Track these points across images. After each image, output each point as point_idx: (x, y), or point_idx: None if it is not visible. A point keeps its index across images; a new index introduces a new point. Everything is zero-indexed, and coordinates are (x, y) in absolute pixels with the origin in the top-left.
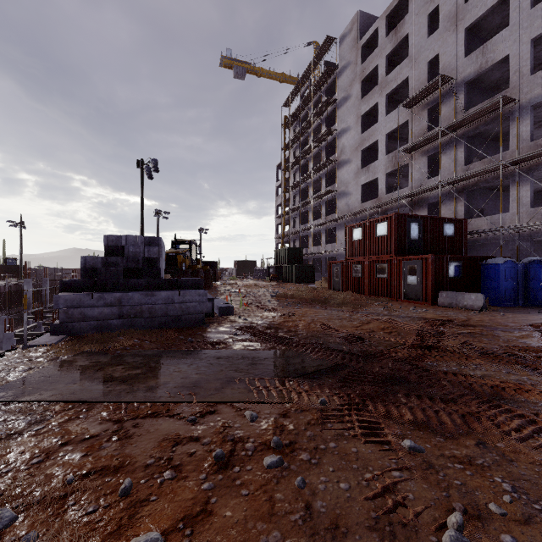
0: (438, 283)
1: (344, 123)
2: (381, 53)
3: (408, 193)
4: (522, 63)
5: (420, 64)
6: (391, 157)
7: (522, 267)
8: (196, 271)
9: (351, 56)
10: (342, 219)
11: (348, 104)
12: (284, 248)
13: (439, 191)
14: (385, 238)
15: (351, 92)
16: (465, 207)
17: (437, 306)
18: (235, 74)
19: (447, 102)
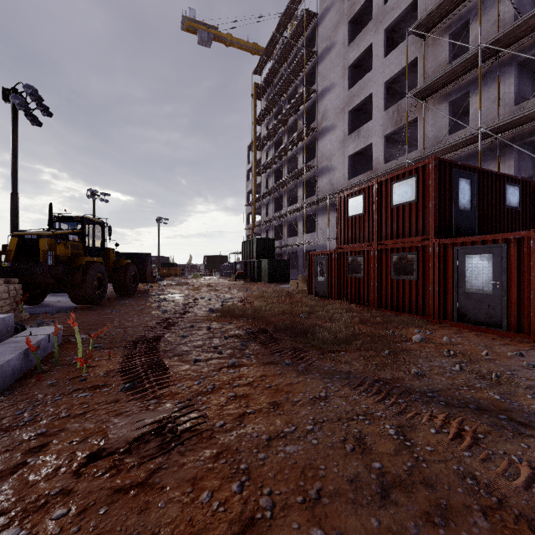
0: None
1: (326, 80)
2: None
3: (423, 153)
4: None
5: None
6: (392, 113)
7: None
8: (80, 267)
9: None
10: (324, 202)
11: (332, 55)
12: (253, 239)
13: (479, 143)
14: (413, 206)
15: (335, 39)
16: (515, 168)
17: None
18: (199, 40)
19: (483, 15)
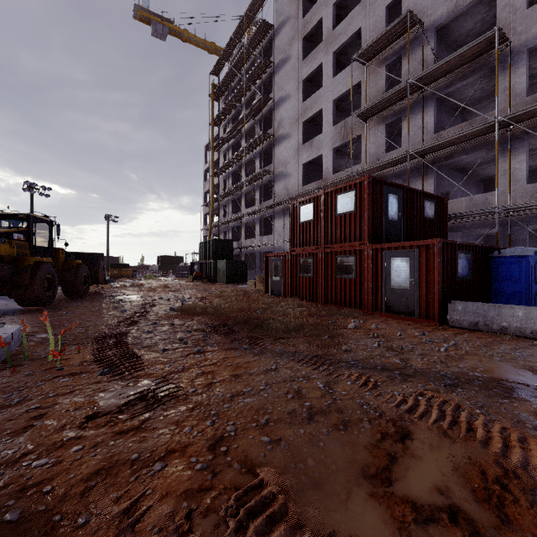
0: (445, 287)
1: (282, 90)
2: (327, 2)
3: (365, 168)
4: None
5: (376, 10)
6: (340, 128)
7: None
8: (28, 267)
9: (290, 9)
10: (280, 206)
11: (287, 67)
12: (211, 240)
13: (408, 163)
14: (352, 216)
15: (290, 53)
16: (435, 186)
17: (451, 328)
18: (153, 31)
19: (412, 53)
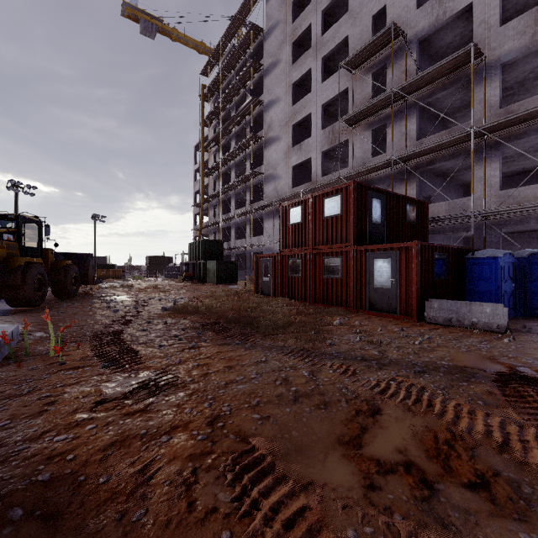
0: (423, 286)
1: (272, 93)
2: (316, 9)
3: (352, 172)
4: (490, 11)
5: (363, 20)
6: (328, 133)
7: (521, 262)
8: (19, 268)
9: (280, 14)
10: (270, 207)
11: (277, 71)
12: (201, 240)
13: (392, 168)
14: (338, 219)
15: (280, 57)
16: (417, 190)
17: (428, 324)
18: (141, 29)
19: (396, 63)
